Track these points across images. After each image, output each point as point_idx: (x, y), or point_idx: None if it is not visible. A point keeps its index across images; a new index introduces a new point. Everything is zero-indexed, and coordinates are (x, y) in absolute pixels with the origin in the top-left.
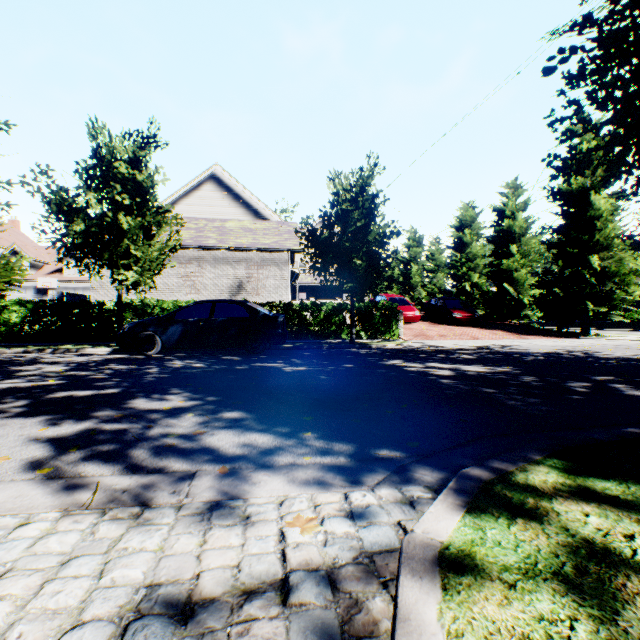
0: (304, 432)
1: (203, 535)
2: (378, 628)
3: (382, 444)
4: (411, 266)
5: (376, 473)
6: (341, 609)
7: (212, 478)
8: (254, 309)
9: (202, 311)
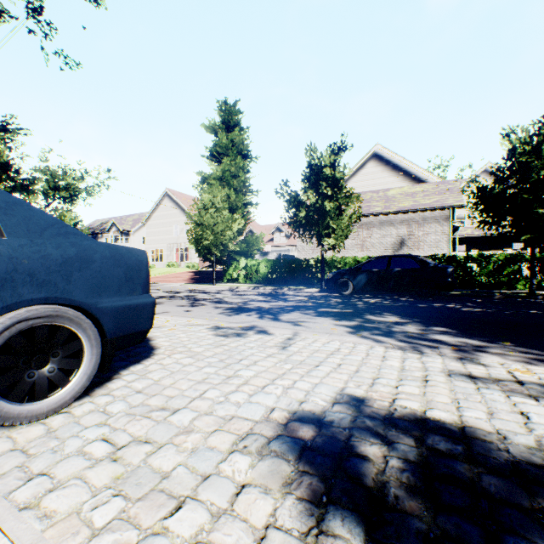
0: (502, 342)
1: (461, 364)
2: None
3: None
4: None
5: None
6: None
7: (449, 350)
8: (424, 261)
9: (381, 264)
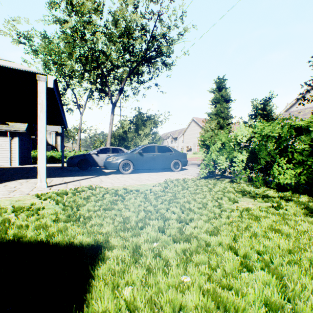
0: None
1: None
2: None
3: None
4: None
5: None
6: None
7: None
8: None
9: None
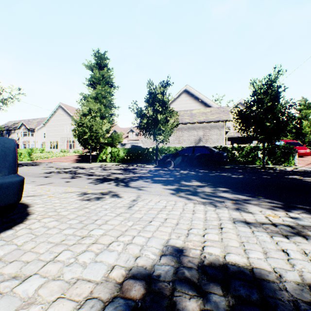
0: (257, 196)
1: (239, 213)
2: (310, 235)
3: (298, 204)
4: (302, 122)
5: (297, 210)
6: (295, 231)
7: (230, 203)
8: (211, 150)
9: (189, 151)
